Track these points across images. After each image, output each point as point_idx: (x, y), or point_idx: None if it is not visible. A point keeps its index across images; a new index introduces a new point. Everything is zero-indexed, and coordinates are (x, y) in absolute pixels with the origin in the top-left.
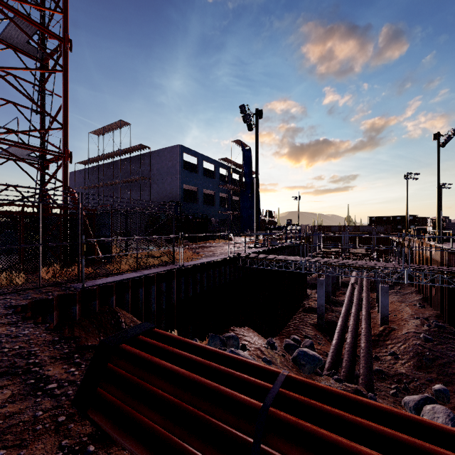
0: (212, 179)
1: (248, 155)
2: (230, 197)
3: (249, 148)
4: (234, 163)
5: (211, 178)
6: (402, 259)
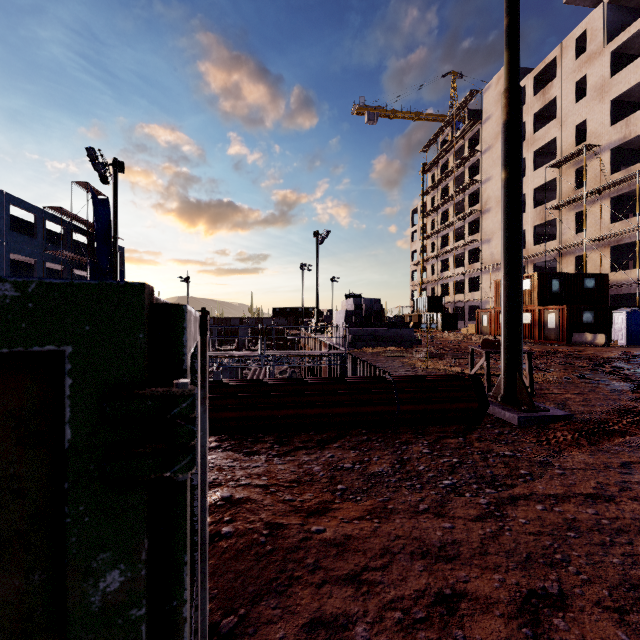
0: (30, 238)
1: (104, 209)
2: (69, 272)
3: (107, 198)
4: (78, 218)
5: (27, 234)
6: (260, 346)
